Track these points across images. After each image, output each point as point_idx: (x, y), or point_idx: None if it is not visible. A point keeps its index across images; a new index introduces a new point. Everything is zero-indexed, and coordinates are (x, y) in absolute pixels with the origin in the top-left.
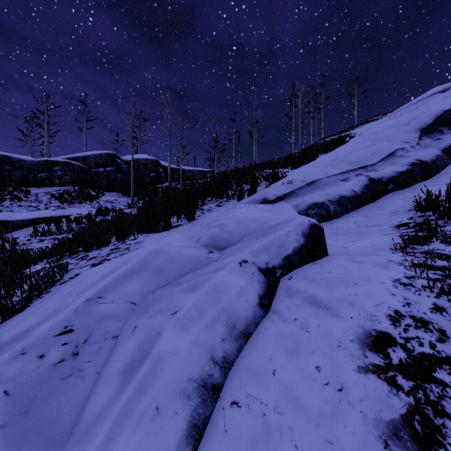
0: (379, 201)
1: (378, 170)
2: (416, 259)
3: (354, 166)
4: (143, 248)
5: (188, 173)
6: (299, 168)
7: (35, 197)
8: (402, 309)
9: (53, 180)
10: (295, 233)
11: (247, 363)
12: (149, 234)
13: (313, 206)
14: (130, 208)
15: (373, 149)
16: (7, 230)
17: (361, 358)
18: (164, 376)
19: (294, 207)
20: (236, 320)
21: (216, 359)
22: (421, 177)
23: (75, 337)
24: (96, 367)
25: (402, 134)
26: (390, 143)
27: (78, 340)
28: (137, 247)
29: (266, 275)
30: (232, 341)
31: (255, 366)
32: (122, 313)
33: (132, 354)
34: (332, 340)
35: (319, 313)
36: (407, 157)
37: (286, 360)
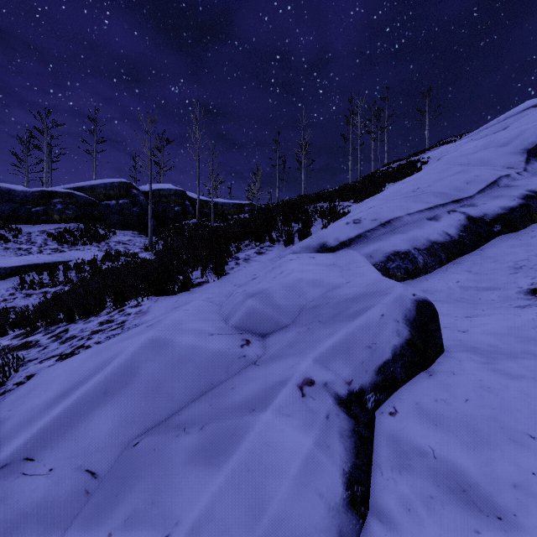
0: (484, 249)
1: (477, 205)
2: None
3: (444, 199)
4: (136, 335)
5: (221, 206)
6: (365, 201)
7: (27, 237)
8: None
9: (51, 216)
10: (393, 319)
11: None
12: (159, 297)
13: (394, 256)
14: (147, 251)
15: (468, 177)
16: None
17: None
18: None
19: (367, 258)
20: None
21: None
22: None
23: None
24: None
25: (502, 157)
26: (488, 168)
27: None
28: (136, 323)
29: (352, 413)
30: None
31: None
32: (62, 503)
33: None
34: None
35: (484, 534)
36: (516, 187)
37: None
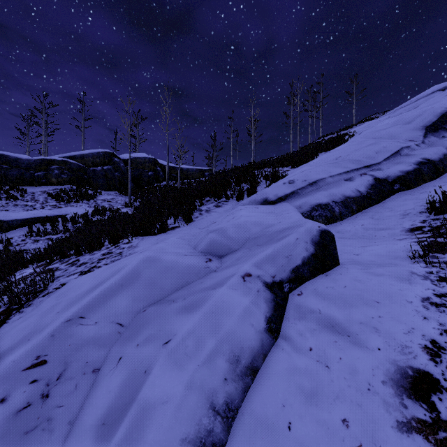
0: (386, 202)
1: (383, 170)
2: (442, 271)
3: (358, 165)
4: (135, 255)
5: (186, 171)
6: (300, 166)
7: (31, 196)
8: (439, 339)
9: (50, 179)
10: (304, 241)
11: (255, 410)
12: (144, 237)
13: (317, 207)
14: (128, 207)
15: (377, 148)
16: (1, 230)
17: (399, 409)
18: (150, 437)
19: (297, 208)
20: (240, 351)
21: (217, 406)
22: (429, 177)
23: (48, 372)
24: (68, 414)
25: (406, 132)
26: (394, 141)
27: (51, 376)
28: (130, 252)
29: (273, 292)
30: (236, 380)
31: (265, 416)
32: (106, 337)
33: (113, 398)
34: (360, 381)
35: (339, 342)
36: (413, 156)
37: (304, 408)
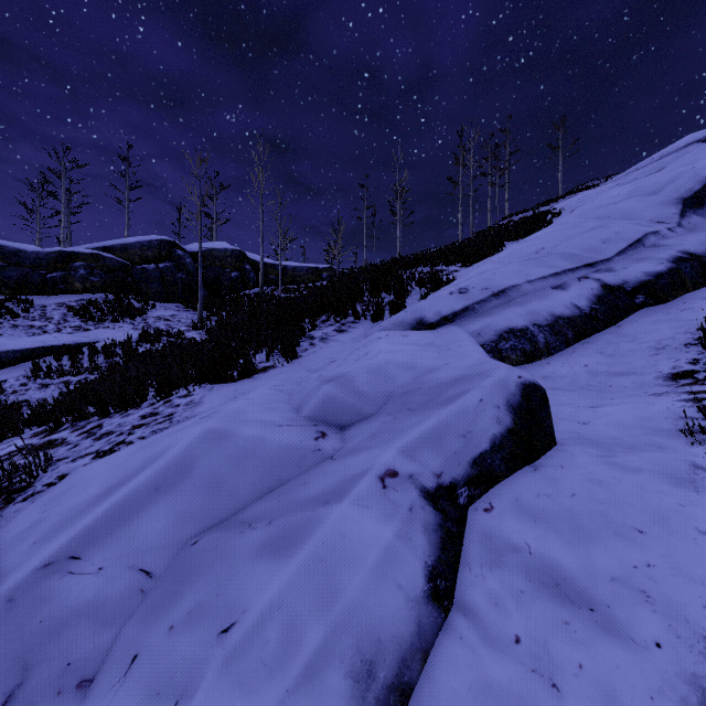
0: (622, 326)
1: (616, 270)
2: None
3: (575, 263)
4: (189, 426)
5: (292, 271)
6: (476, 265)
7: (41, 312)
8: None
9: (71, 284)
10: (493, 404)
11: None
12: (215, 385)
13: (508, 334)
14: (196, 329)
15: (605, 234)
16: None
17: None
18: None
19: (474, 336)
20: (376, 650)
21: None
22: (693, 283)
23: None
24: None
25: (650, 209)
26: (632, 223)
27: None
28: (187, 415)
29: (439, 507)
30: None
31: None
32: (116, 602)
33: None
34: None
35: (574, 624)
36: (666, 247)
37: None
